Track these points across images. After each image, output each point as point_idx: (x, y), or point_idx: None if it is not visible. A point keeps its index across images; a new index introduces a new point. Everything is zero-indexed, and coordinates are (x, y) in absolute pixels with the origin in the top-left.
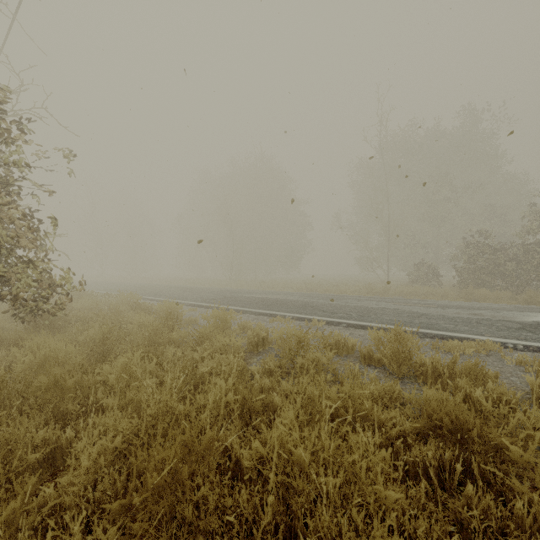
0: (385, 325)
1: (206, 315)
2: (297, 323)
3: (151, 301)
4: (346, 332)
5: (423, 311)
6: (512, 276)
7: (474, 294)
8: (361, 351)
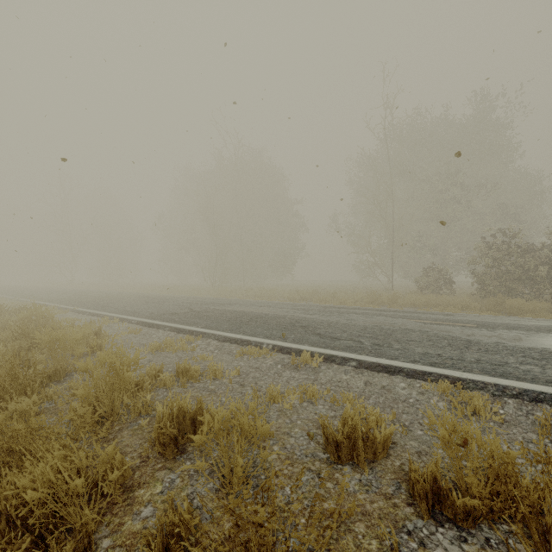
0: (422, 365)
1: (86, 363)
2: (278, 358)
3: (92, 317)
4: (358, 381)
5: (466, 336)
6: (546, 282)
7: (504, 304)
8: (419, 482)
